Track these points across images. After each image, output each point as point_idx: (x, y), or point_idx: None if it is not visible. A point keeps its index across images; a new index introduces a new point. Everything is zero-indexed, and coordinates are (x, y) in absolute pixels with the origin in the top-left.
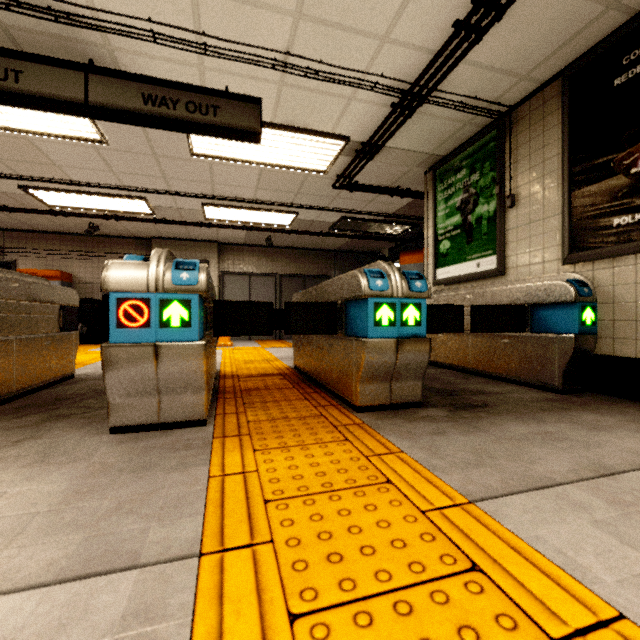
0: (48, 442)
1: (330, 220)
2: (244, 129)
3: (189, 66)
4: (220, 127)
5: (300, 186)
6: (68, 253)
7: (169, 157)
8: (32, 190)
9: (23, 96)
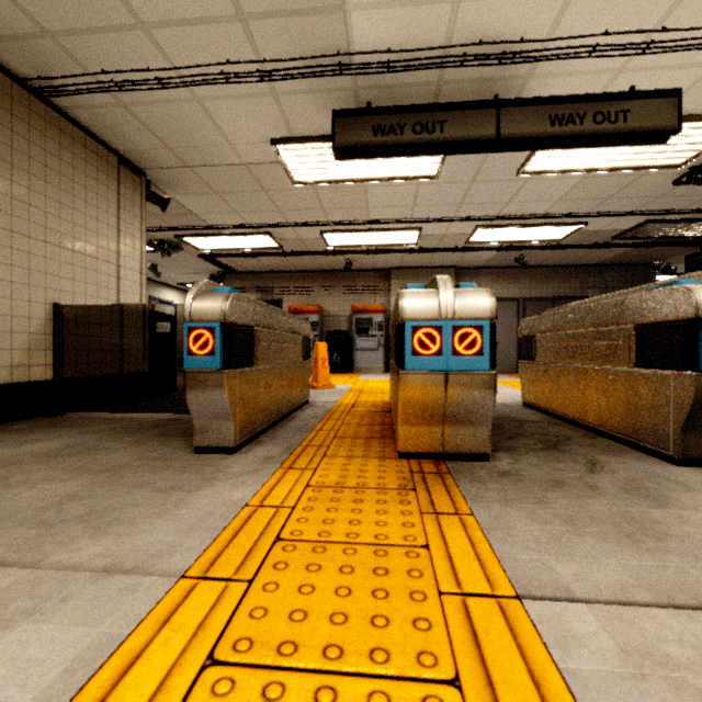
0: (628, 467)
1: (623, 227)
2: (659, 129)
3: (604, 73)
4: (631, 133)
5: (620, 189)
6: (319, 289)
7: (485, 181)
8: (329, 234)
9: (446, 143)
